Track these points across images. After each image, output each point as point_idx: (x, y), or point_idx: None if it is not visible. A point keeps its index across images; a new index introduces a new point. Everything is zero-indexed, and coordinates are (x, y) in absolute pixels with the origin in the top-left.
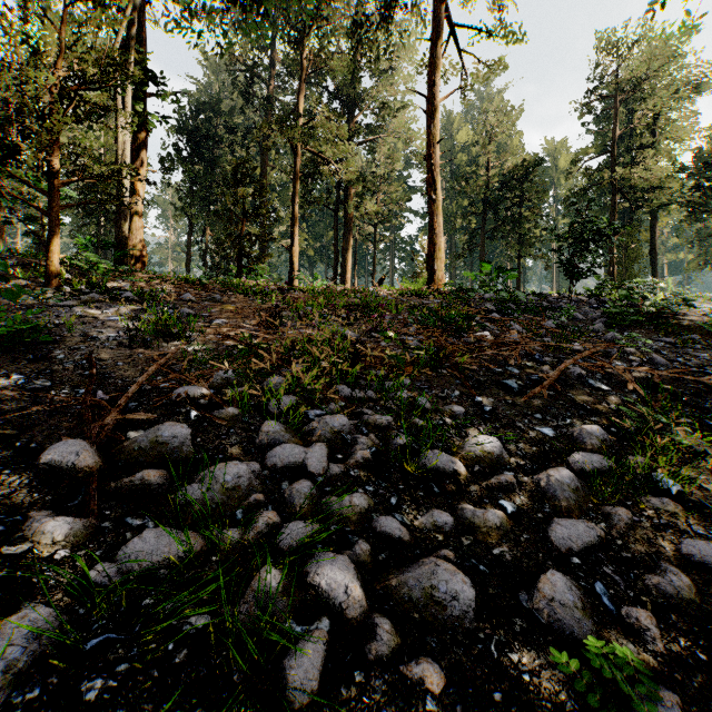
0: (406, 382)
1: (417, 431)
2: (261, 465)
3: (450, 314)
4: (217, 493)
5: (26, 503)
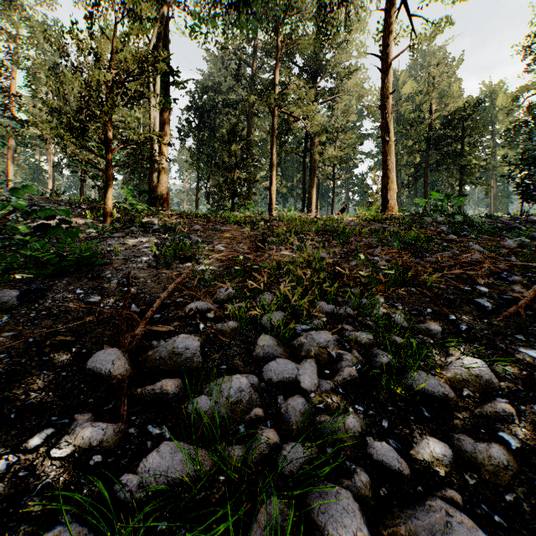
0: (379, 299)
1: (397, 348)
2: (258, 377)
3: (412, 236)
4: (222, 407)
5: (73, 404)
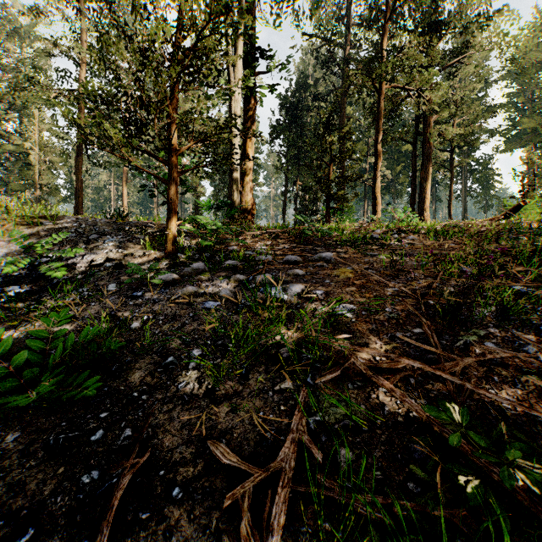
0: None
1: None
2: None
3: None
4: None
5: None
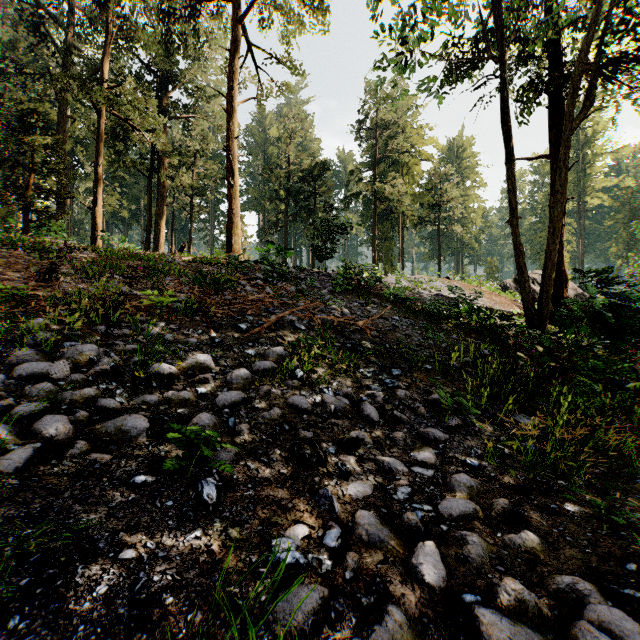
0: (161, 324)
1: (156, 354)
2: (10, 377)
3: (216, 278)
4: None
5: None
